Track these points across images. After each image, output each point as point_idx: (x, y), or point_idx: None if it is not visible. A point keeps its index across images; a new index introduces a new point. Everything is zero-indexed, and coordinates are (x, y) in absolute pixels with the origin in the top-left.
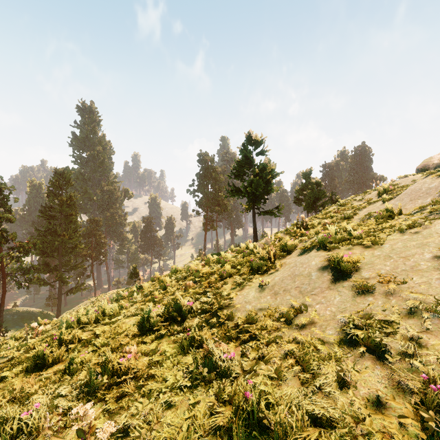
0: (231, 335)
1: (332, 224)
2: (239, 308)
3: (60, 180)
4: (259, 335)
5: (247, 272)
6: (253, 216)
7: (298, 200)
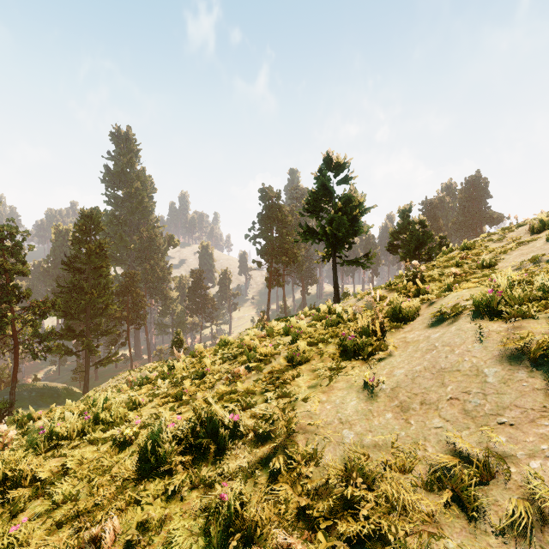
0: (315, 513)
1: (464, 275)
2: (328, 434)
3: (87, 224)
4: (389, 537)
5: (336, 354)
6: (333, 267)
7: (392, 246)
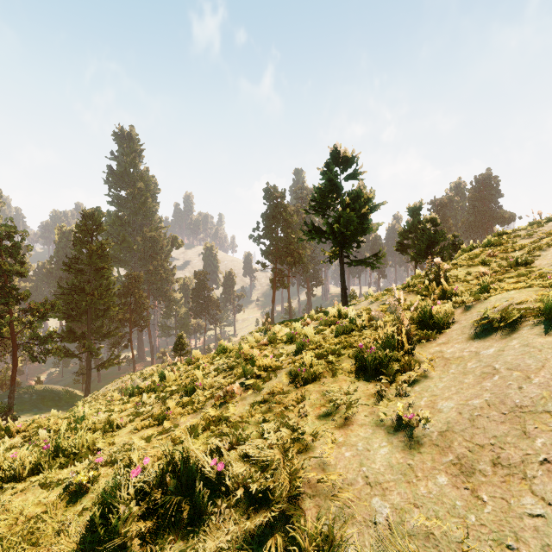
0: None
1: (494, 274)
2: (350, 503)
3: (89, 224)
4: None
5: (352, 372)
6: (340, 268)
7: (401, 246)
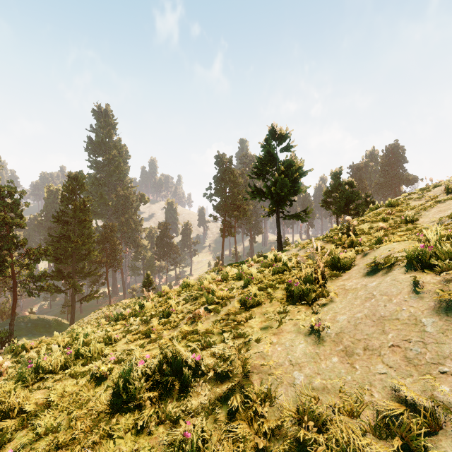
0: None
1: (390, 229)
2: (280, 375)
3: (74, 184)
4: None
5: (284, 299)
6: (277, 221)
7: (325, 203)
